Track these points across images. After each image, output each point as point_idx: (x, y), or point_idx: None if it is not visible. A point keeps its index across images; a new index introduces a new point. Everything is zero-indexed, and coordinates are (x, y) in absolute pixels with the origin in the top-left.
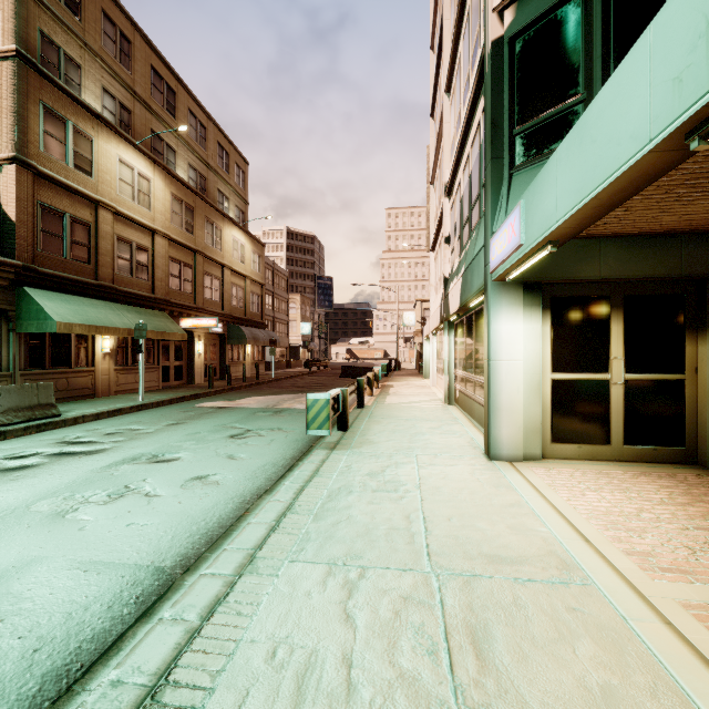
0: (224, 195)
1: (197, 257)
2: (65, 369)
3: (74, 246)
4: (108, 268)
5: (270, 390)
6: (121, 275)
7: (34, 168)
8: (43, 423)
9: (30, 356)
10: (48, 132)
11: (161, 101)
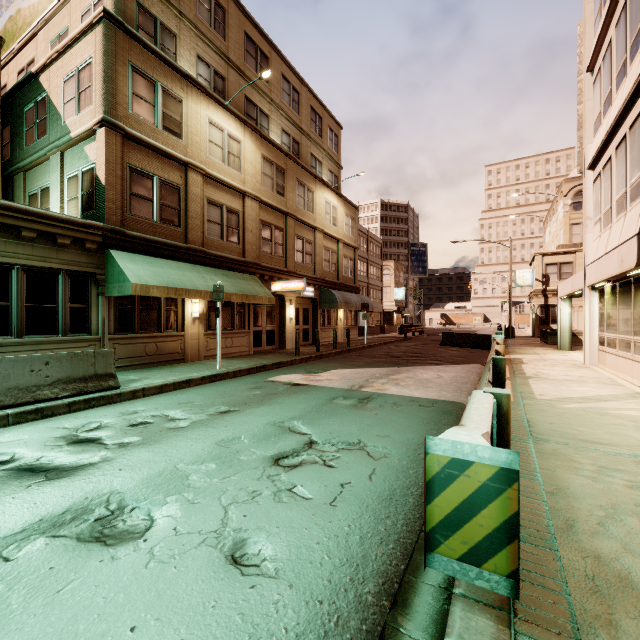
0: (317, 160)
1: (288, 220)
2: (155, 333)
3: (164, 209)
4: (197, 231)
5: (360, 360)
6: (211, 238)
7: (122, 130)
8: (93, 398)
9: (120, 320)
10: (137, 94)
11: (254, 67)
